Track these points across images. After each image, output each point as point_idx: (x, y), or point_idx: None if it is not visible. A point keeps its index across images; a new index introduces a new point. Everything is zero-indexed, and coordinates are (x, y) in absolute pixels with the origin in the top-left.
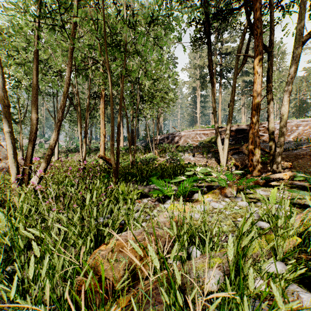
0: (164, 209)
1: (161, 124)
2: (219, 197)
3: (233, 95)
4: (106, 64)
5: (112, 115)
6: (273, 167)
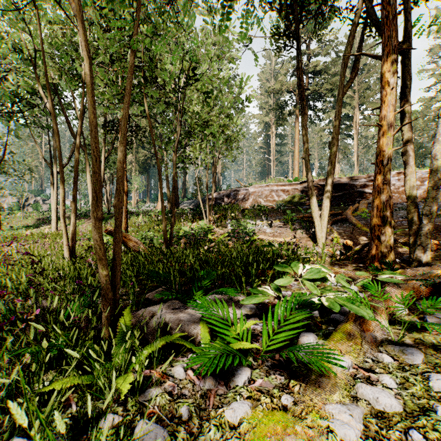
0: (234, 438)
1: (219, 175)
2: (362, 345)
3: (338, 127)
4: (71, 4)
5: (92, 144)
6: (417, 250)
